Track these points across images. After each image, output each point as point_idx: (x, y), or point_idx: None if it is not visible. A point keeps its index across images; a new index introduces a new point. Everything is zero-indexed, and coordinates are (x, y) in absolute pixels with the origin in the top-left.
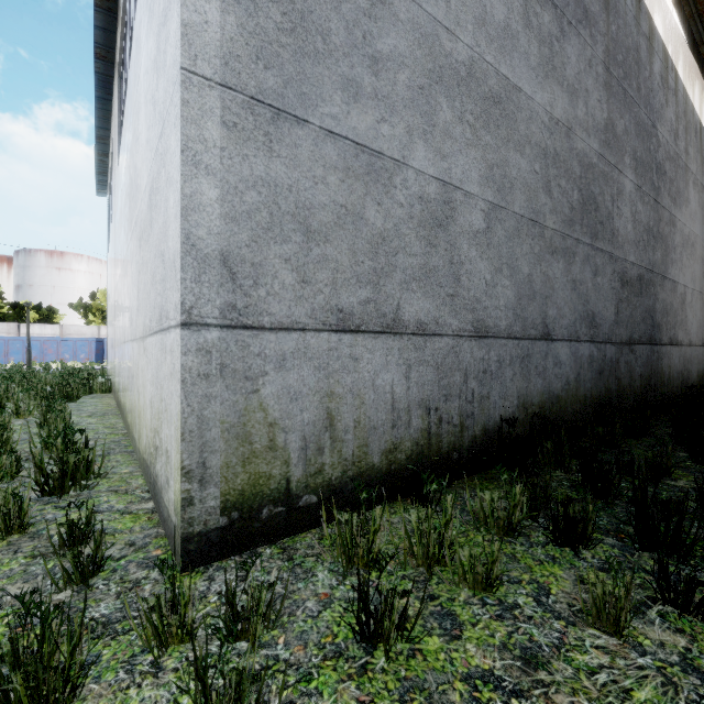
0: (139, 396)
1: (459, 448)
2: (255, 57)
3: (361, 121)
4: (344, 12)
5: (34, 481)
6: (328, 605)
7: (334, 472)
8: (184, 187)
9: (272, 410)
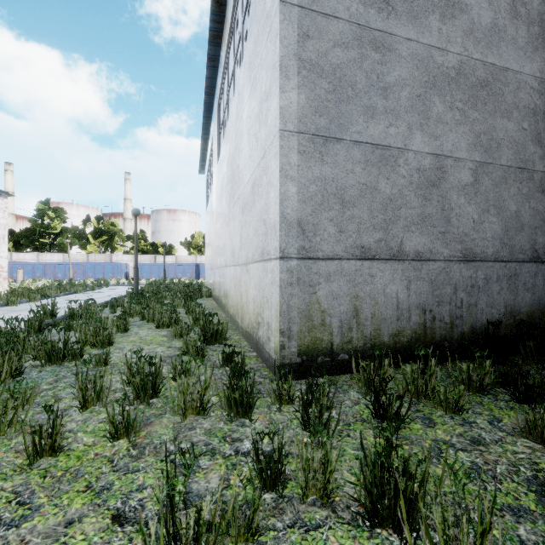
0: (241, 297)
1: (449, 339)
2: (314, 112)
3: (375, 130)
4: (365, 67)
5: (200, 337)
6: (357, 404)
7: (359, 343)
8: (281, 189)
9: (323, 304)
